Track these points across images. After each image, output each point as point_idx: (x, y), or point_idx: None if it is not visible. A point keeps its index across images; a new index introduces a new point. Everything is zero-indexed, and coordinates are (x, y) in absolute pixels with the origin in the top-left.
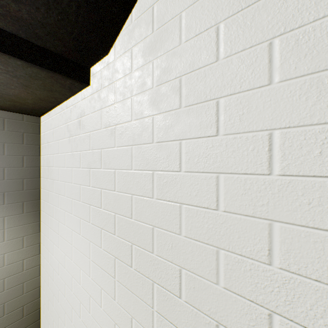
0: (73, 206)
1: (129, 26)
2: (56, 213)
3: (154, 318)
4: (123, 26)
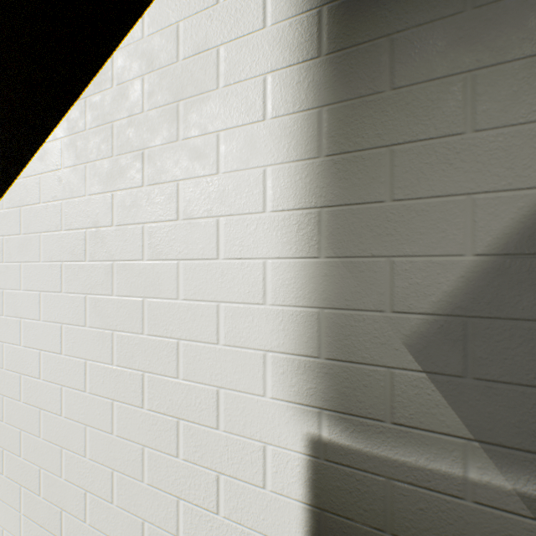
0: None
1: (1, 210)
2: None
3: (22, 521)
4: None
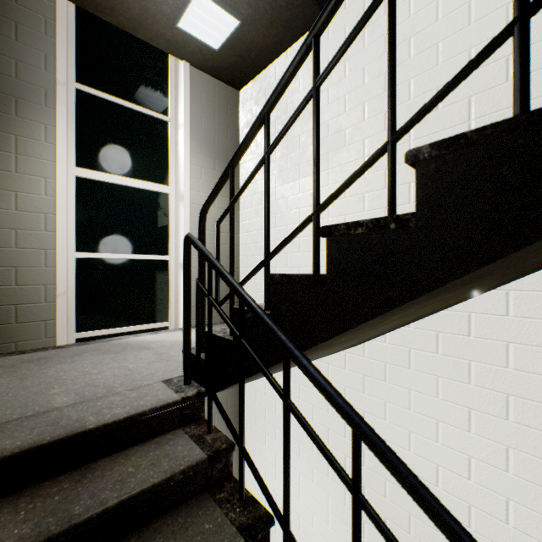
0: (301, 451)
1: (382, 343)
2: (271, 444)
3: None
4: (375, 338)
